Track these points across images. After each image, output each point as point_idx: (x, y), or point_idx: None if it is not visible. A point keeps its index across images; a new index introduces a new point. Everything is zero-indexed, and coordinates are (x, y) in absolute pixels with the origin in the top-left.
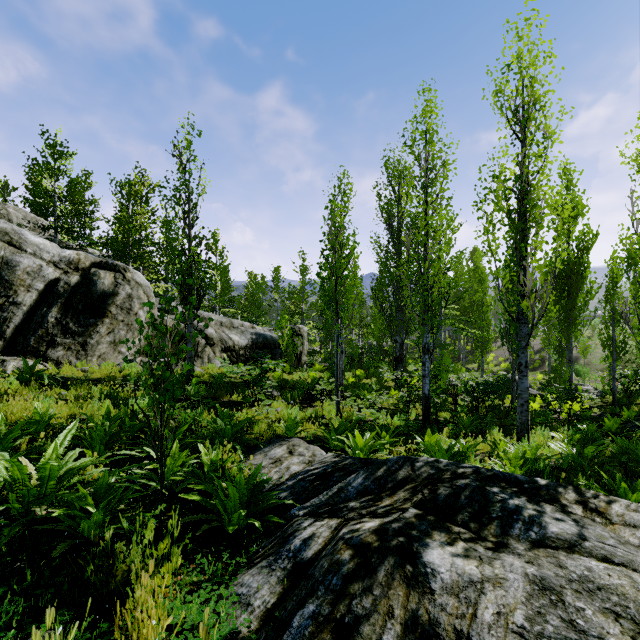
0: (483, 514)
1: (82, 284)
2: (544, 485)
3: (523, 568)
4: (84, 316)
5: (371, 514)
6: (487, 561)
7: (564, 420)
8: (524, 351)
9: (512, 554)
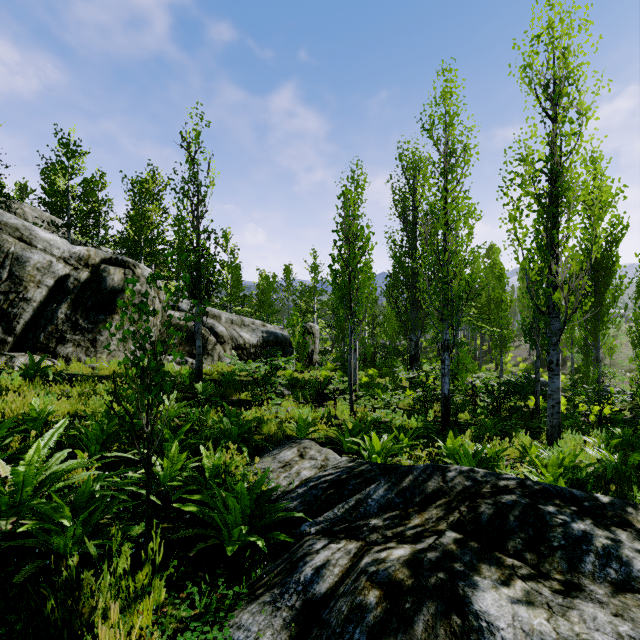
0: (541, 541)
1: (92, 280)
2: (608, 503)
3: (612, 625)
4: (94, 312)
5: (398, 537)
6: (559, 611)
7: (594, 423)
8: (555, 348)
9: (590, 601)
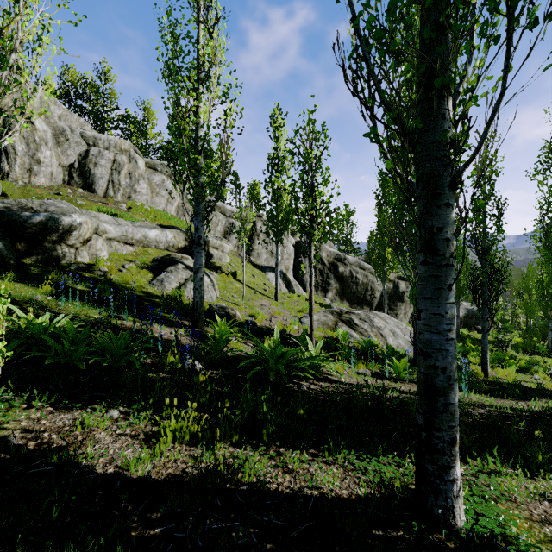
0: None
1: (393, 288)
2: None
3: None
4: (395, 302)
5: None
6: None
7: None
8: None
9: None
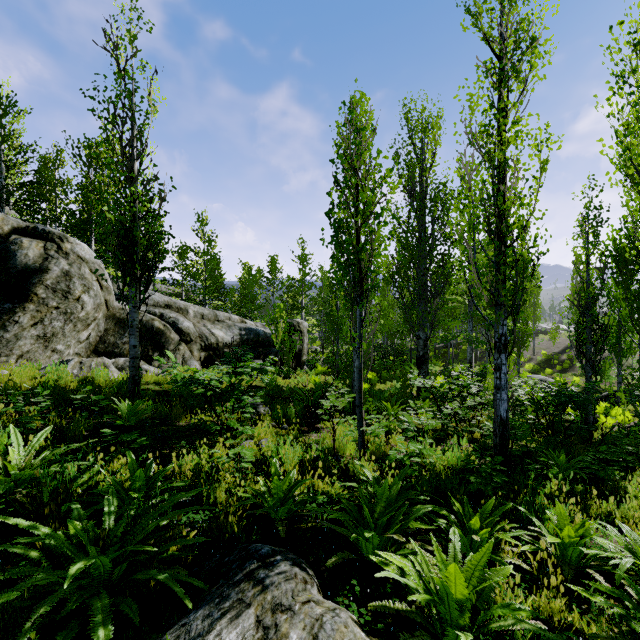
0: None
1: None
2: None
3: None
4: None
5: None
6: None
7: None
8: None
9: None
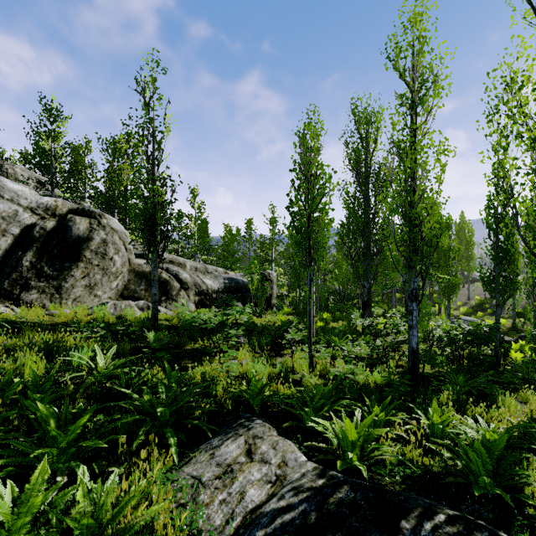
0: None
1: (58, 229)
2: None
3: None
4: (59, 260)
5: None
6: None
7: None
8: None
9: None
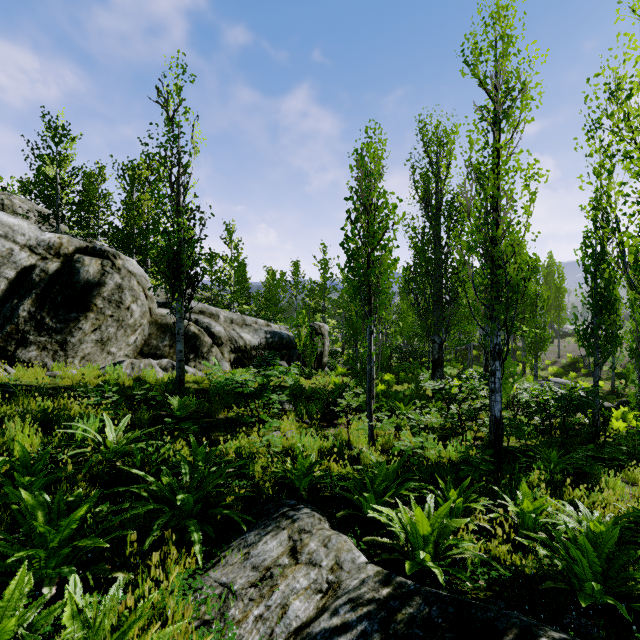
0: None
1: (62, 272)
2: None
3: None
4: (64, 310)
5: None
6: None
7: None
8: None
9: None
